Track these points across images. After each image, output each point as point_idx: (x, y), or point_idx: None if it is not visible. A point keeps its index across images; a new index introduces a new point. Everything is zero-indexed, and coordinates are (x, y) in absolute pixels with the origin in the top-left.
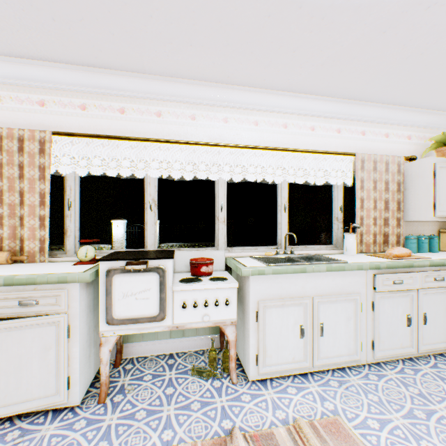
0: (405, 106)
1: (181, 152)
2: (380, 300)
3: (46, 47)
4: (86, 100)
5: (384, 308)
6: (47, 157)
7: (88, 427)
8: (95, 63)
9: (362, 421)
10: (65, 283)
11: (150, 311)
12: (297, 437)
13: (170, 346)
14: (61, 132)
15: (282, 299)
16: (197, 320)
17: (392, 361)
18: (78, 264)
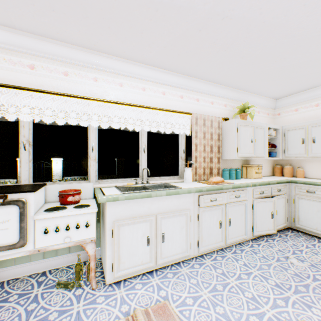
0: (222, 85)
1: (55, 101)
2: (203, 212)
3: None
4: None
5: (205, 218)
6: None
7: None
8: None
9: (182, 300)
10: None
11: (10, 239)
12: None
13: (43, 265)
14: None
15: (133, 218)
16: (59, 242)
17: (211, 252)
18: None
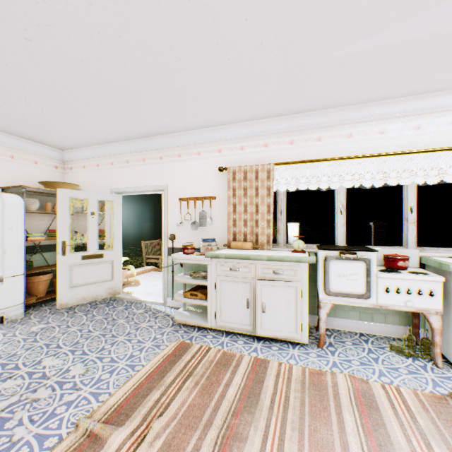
0: None
1: (369, 163)
2: None
3: (276, 110)
4: (293, 137)
5: None
6: (270, 181)
7: (319, 357)
8: (303, 111)
9: None
10: (298, 263)
11: (358, 290)
12: None
13: (359, 327)
14: (279, 163)
15: None
16: (399, 304)
17: None
18: (294, 252)
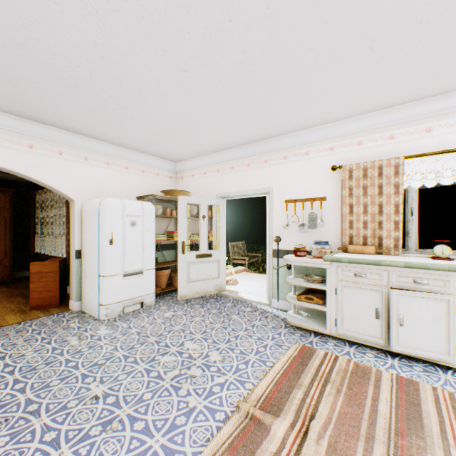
0: None
1: None
2: None
3: (409, 96)
4: (430, 124)
5: None
6: (399, 176)
7: None
8: (448, 90)
9: None
10: (451, 272)
11: None
12: None
13: None
14: (411, 155)
15: None
16: None
17: None
18: (437, 259)
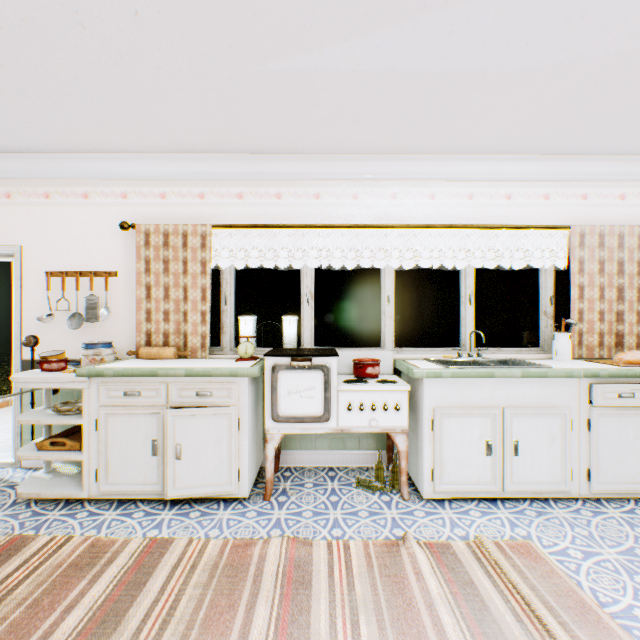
0: None
1: (341, 237)
2: (600, 417)
3: (211, 142)
4: (243, 188)
5: (605, 428)
6: (207, 251)
7: (259, 517)
8: (253, 150)
9: (560, 549)
10: (235, 377)
11: (315, 410)
12: (478, 551)
13: (329, 458)
14: (221, 224)
15: (463, 407)
16: (363, 425)
17: (619, 500)
18: (239, 360)
